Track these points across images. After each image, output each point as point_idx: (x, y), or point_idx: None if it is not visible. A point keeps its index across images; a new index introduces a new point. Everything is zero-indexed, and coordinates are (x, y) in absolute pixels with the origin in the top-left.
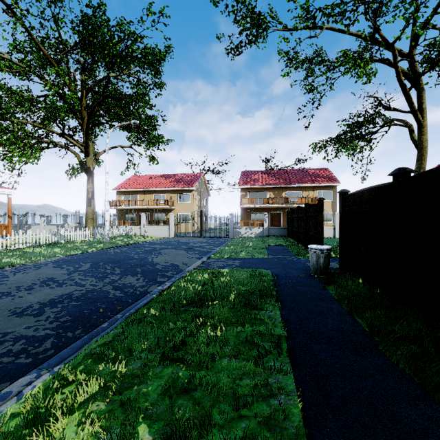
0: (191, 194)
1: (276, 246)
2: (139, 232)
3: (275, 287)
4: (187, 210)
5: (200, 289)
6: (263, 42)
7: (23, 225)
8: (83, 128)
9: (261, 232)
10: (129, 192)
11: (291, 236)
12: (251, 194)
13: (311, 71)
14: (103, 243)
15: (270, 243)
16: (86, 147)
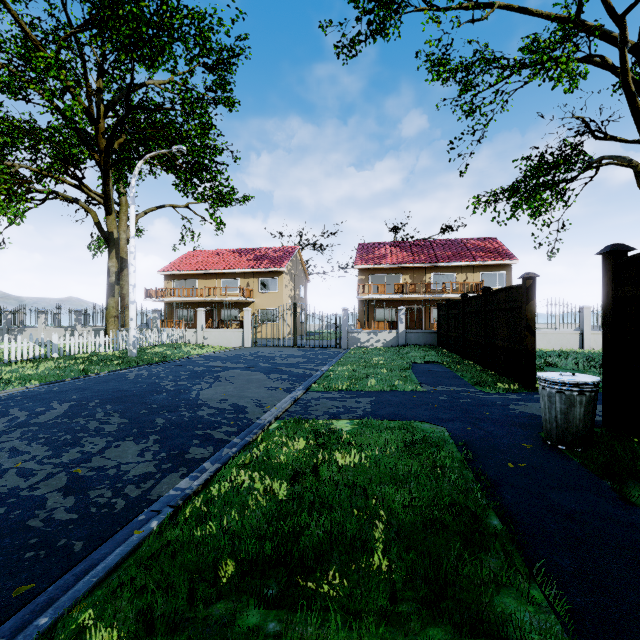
0: (280, 278)
1: (426, 364)
2: (195, 339)
3: (485, 491)
4: (273, 303)
5: (283, 501)
6: (397, 28)
7: (13, 328)
8: (101, 169)
9: (394, 339)
10: (183, 275)
11: (446, 345)
12: (373, 279)
13: (471, 82)
14: (125, 357)
15: (415, 359)
16: (106, 199)
